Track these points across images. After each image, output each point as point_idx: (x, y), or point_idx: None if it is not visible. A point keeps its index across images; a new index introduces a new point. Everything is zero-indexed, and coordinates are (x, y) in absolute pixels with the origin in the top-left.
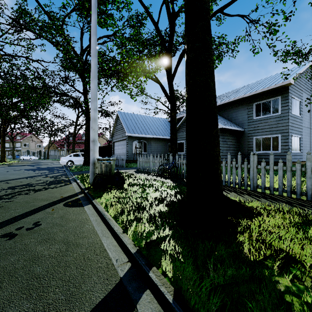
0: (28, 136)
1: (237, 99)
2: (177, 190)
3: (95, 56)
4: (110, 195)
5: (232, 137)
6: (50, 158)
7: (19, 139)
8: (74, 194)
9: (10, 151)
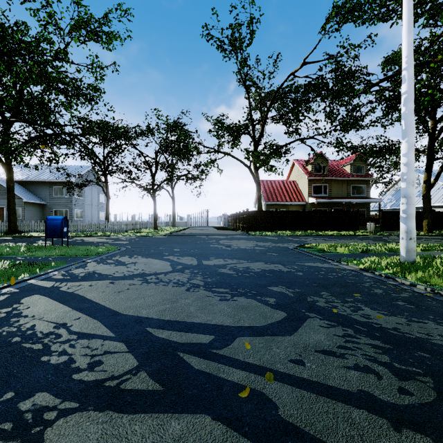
0: None
1: (41, 181)
2: None
3: None
4: None
5: (37, 208)
6: None
7: None
8: None
9: None
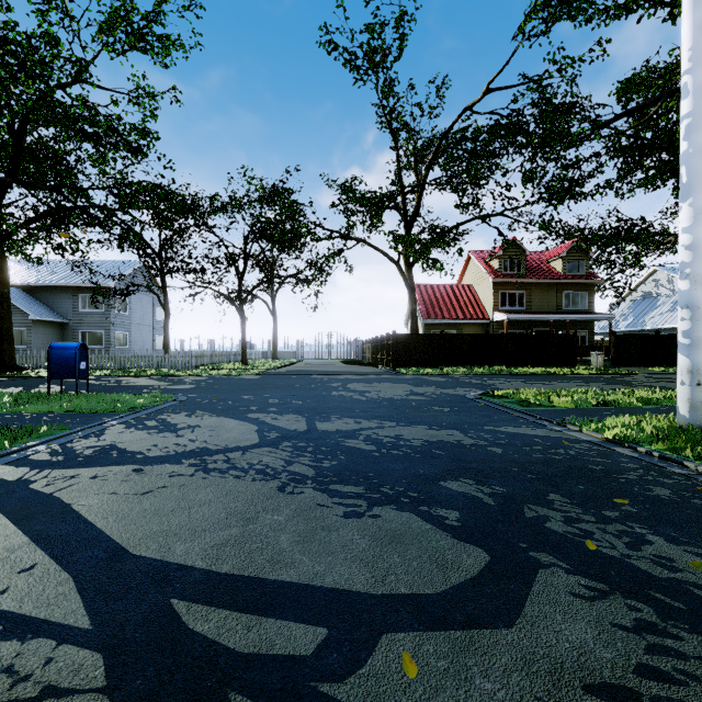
0: None
1: (60, 286)
2: None
3: None
4: None
5: (53, 329)
6: None
7: None
8: None
9: None
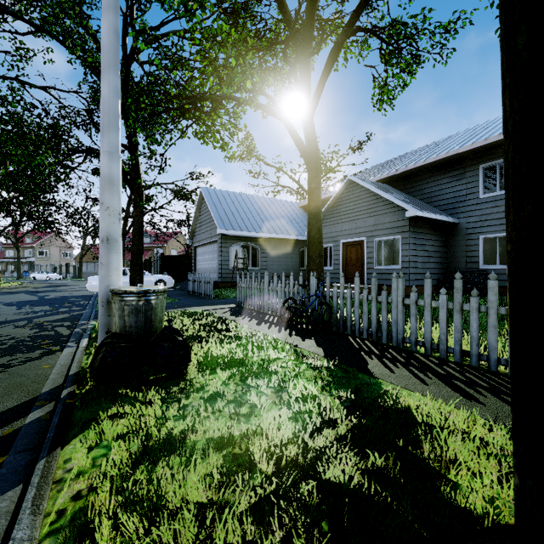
0: (46, 238)
1: (444, 158)
2: (347, 396)
3: (113, 9)
4: (125, 421)
5: (434, 236)
6: (84, 277)
7: (30, 243)
8: (22, 405)
9: (16, 264)
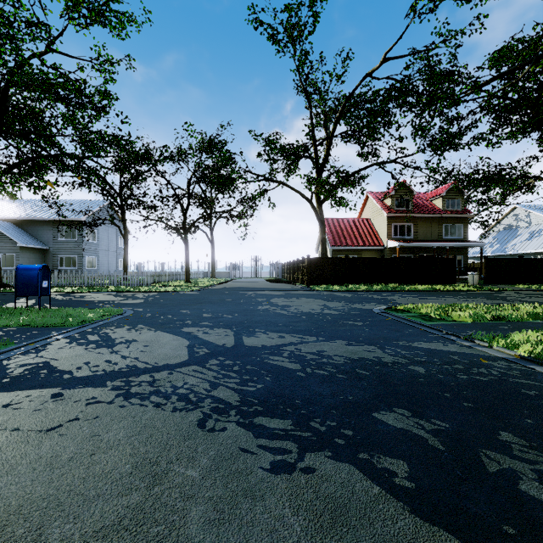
0: None
1: (42, 219)
2: None
3: None
4: None
5: (36, 254)
6: None
7: None
8: None
9: None
